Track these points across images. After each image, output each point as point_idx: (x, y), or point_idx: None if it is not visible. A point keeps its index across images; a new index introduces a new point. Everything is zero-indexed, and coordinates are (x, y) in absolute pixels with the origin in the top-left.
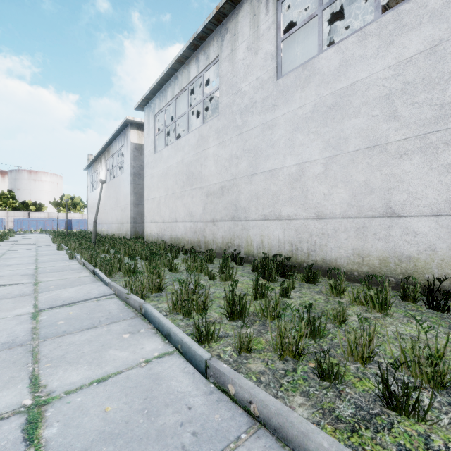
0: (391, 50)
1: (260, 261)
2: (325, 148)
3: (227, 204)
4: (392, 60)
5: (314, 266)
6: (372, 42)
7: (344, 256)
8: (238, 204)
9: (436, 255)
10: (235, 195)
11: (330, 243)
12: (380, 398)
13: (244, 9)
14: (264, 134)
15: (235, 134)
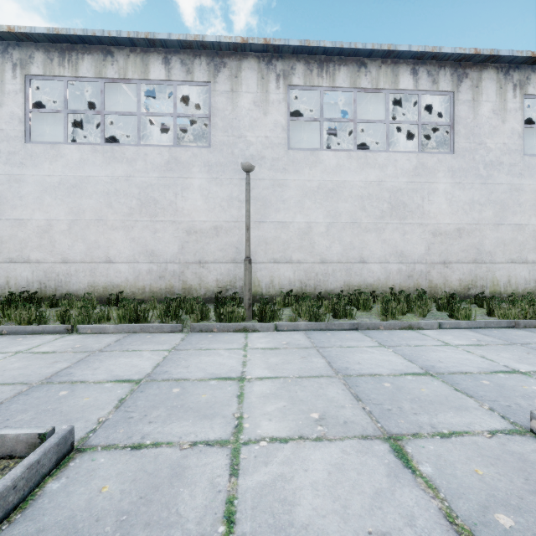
0: (109, 167)
1: (6, 297)
2: (69, 213)
3: None
4: (110, 174)
5: (61, 298)
6: (100, 157)
7: (83, 288)
8: None
9: (129, 283)
10: None
11: (73, 280)
12: (61, 323)
13: None
14: (11, 185)
15: None
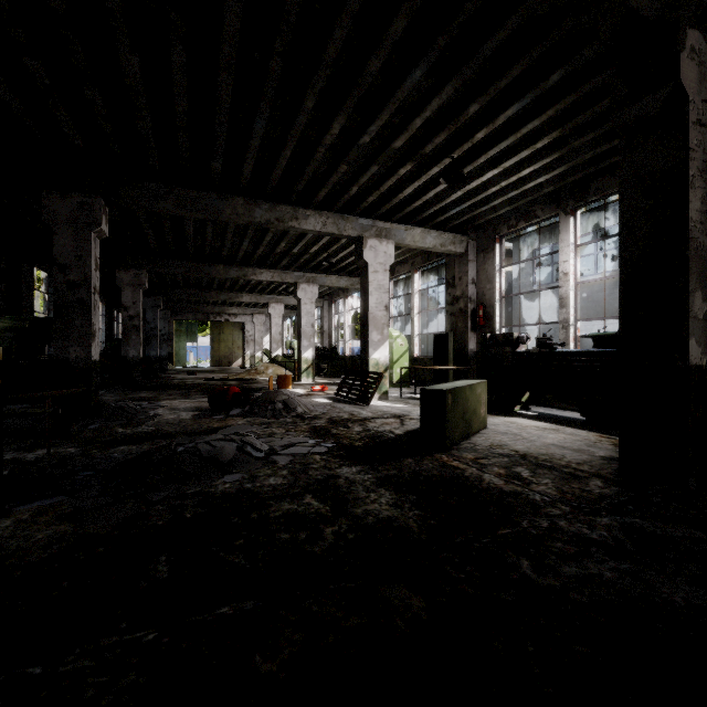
0: None
1: None
2: None
3: None
4: None
5: None
6: None
7: None
8: None
9: None
10: None
11: None
12: None
13: None
14: None
15: None
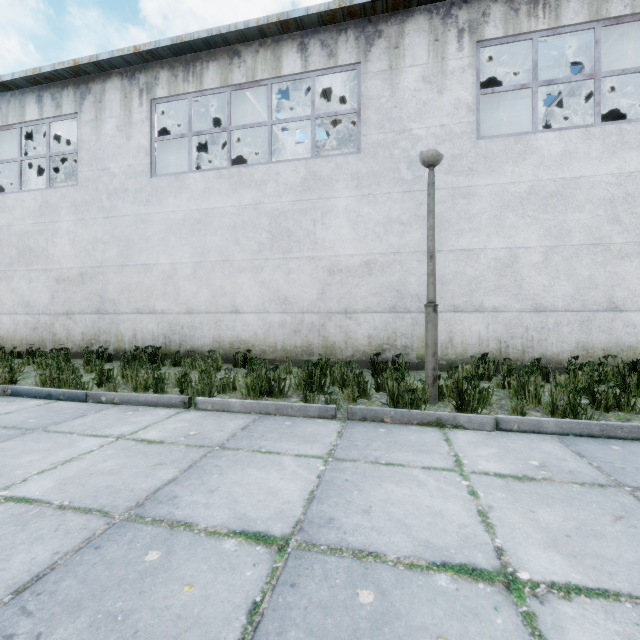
0: (236, 195)
1: (131, 353)
2: (194, 254)
3: (90, 294)
4: (237, 203)
5: (185, 355)
6: (225, 183)
7: (207, 344)
8: (105, 295)
9: (258, 338)
10: (102, 285)
11: (198, 334)
12: (179, 391)
13: (113, 82)
14: (138, 227)
15: (101, 215)
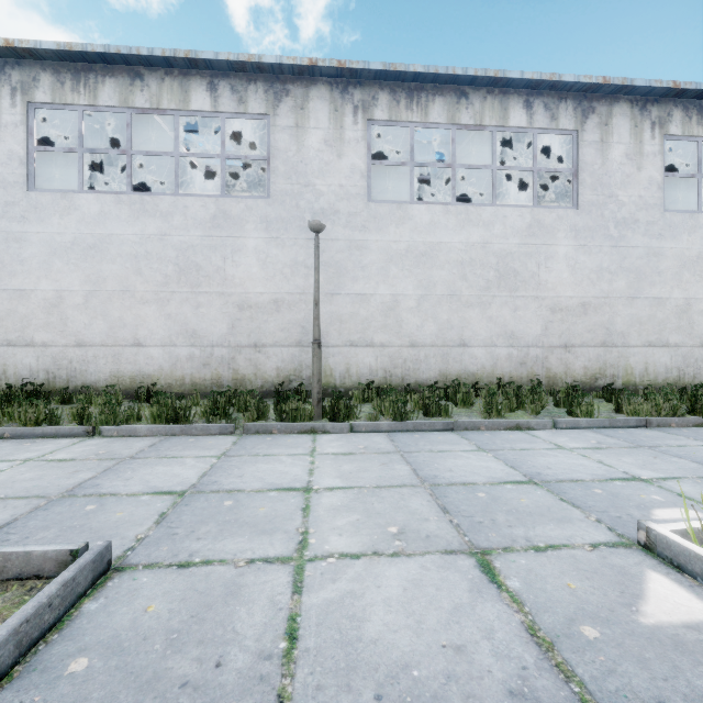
0: (138, 223)
1: (3, 391)
2: (86, 282)
3: None
4: (139, 232)
5: (75, 391)
6: (125, 210)
7: (103, 379)
8: None
9: (164, 372)
10: None
11: (91, 368)
12: (78, 424)
13: None
14: (9, 245)
15: None
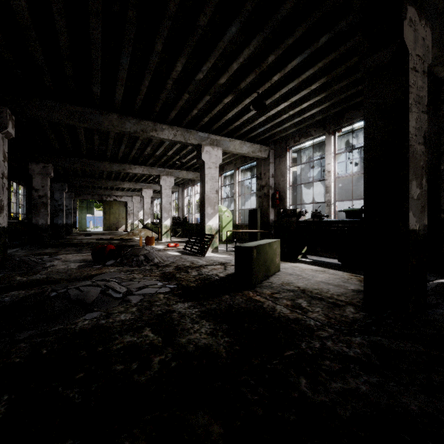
0: None
1: None
2: None
3: None
4: None
5: None
6: None
7: None
8: None
9: None
10: None
11: None
12: None
13: None
14: None
15: None
